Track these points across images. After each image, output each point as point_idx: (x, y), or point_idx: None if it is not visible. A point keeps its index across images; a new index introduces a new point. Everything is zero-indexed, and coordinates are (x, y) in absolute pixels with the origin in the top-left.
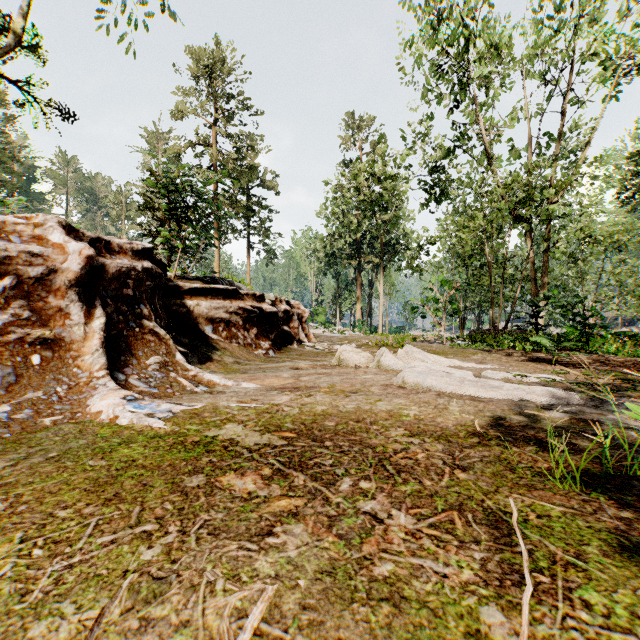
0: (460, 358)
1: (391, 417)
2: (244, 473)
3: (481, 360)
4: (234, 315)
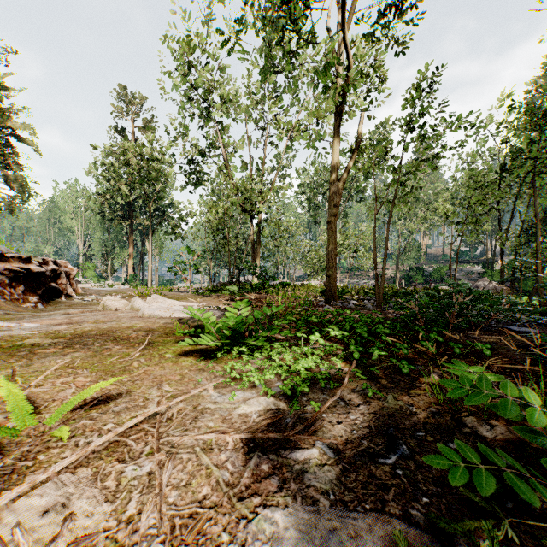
0: (190, 301)
1: (128, 328)
2: (49, 349)
3: (201, 301)
4: (1, 275)
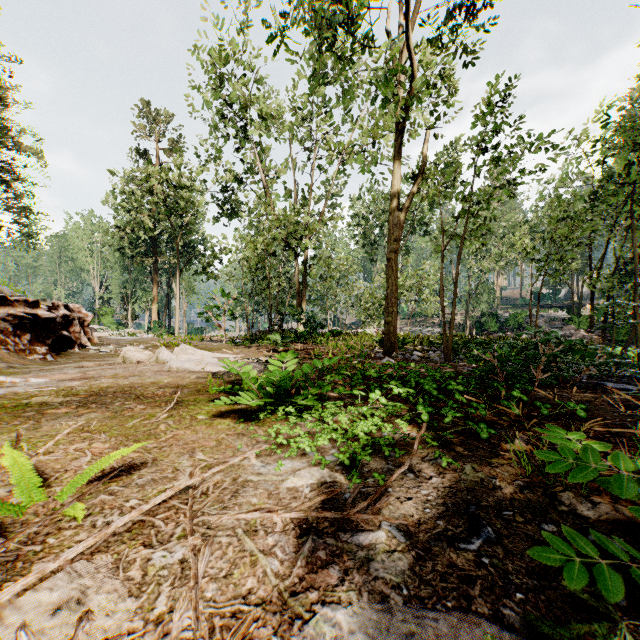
0: (225, 352)
1: (153, 384)
2: (60, 409)
3: (238, 352)
4: (3, 322)
